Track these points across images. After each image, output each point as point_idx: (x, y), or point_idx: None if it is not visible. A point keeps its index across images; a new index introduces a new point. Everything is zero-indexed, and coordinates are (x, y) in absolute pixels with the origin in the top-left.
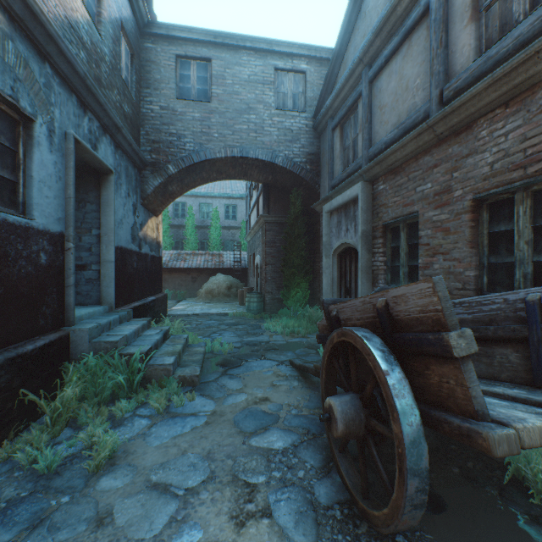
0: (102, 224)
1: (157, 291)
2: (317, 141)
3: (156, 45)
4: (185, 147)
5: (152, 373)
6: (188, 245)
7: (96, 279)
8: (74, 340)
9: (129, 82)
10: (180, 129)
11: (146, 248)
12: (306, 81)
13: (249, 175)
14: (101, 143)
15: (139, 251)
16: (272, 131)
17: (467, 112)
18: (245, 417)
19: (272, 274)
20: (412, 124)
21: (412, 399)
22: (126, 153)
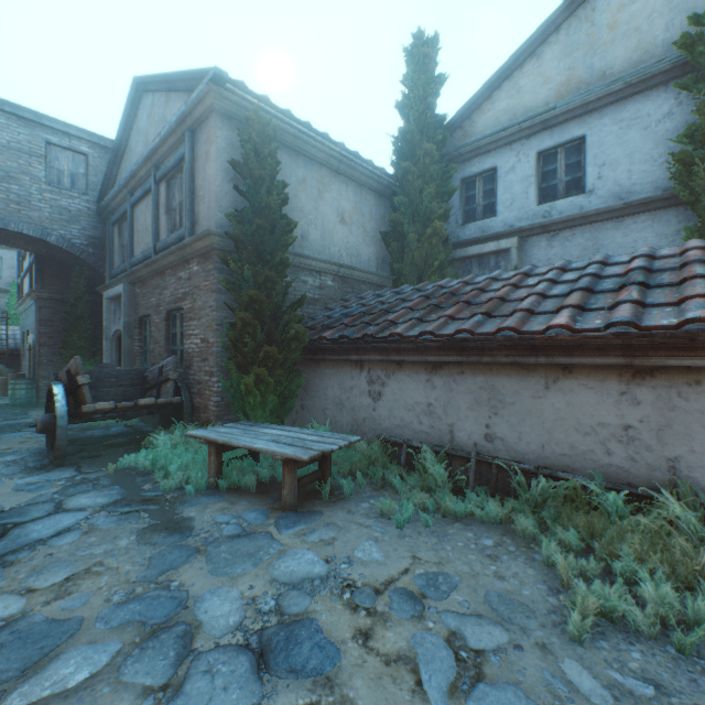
0: None
1: None
2: (102, 226)
3: None
4: None
5: None
6: None
7: None
8: None
9: None
10: None
11: None
12: (89, 164)
13: (13, 243)
14: None
15: None
16: (43, 207)
17: (161, 265)
18: None
19: (50, 357)
20: (148, 256)
21: (67, 403)
22: None
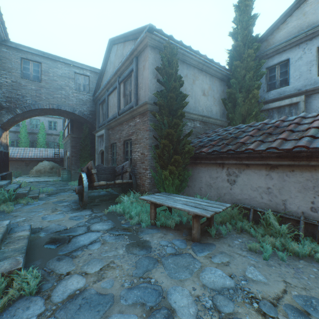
0: None
1: (7, 170)
2: (95, 106)
3: (9, 50)
4: (27, 102)
5: (18, 196)
6: (22, 143)
7: None
8: None
9: None
10: (24, 93)
11: (1, 148)
12: (90, 80)
13: (62, 115)
14: None
15: None
16: (73, 99)
17: (121, 120)
18: (56, 202)
19: (75, 161)
20: (115, 117)
21: (87, 181)
22: None
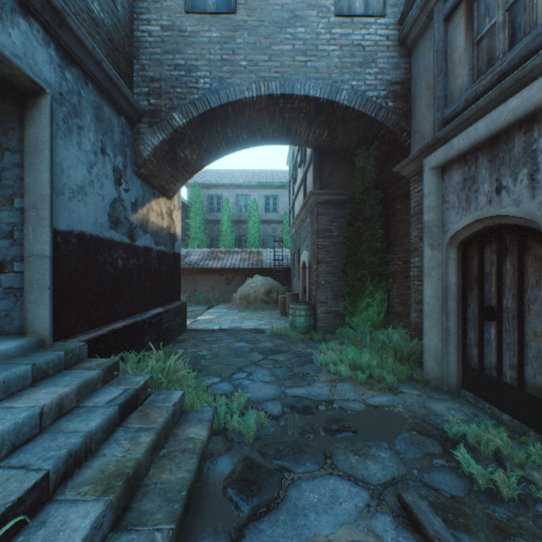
0: (27, 188)
1: (171, 299)
2: (404, 62)
3: None
4: (198, 85)
5: None
6: (223, 242)
7: (20, 287)
8: None
9: None
10: (190, 57)
11: (146, 240)
12: None
13: (293, 134)
14: (8, 24)
15: (130, 242)
16: (330, 51)
17: None
18: None
19: (326, 277)
20: None
21: None
22: (95, 81)
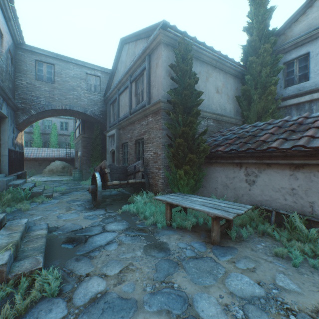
0: (2, 139)
1: (22, 169)
2: (105, 106)
3: (24, 53)
4: (41, 103)
5: (34, 194)
6: (35, 144)
7: None
8: (0, 184)
9: (10, 71)
10: (38, 94)
11: (17, 148)
12: (100, 81)
13: (74, 115)
14: (3, 106)
15: (15, 150)
16: (85, 100)
17: (133, 119)
18: (70, 201)
19: (86, 161)
20: (126, 116)
21: (101, 181)
22: (11, 106)
